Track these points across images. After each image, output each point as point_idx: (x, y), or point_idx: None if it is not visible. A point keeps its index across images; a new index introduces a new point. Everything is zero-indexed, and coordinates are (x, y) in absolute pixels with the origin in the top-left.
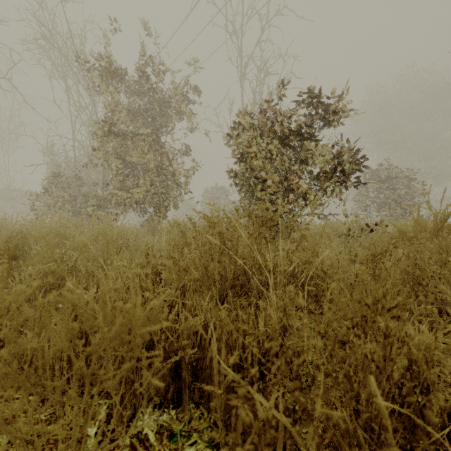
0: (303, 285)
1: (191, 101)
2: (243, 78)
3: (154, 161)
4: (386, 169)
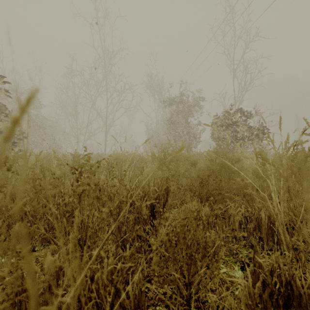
0: None
1: (202, 101)
2: (233, 77)
3: (186, 130)
4: None
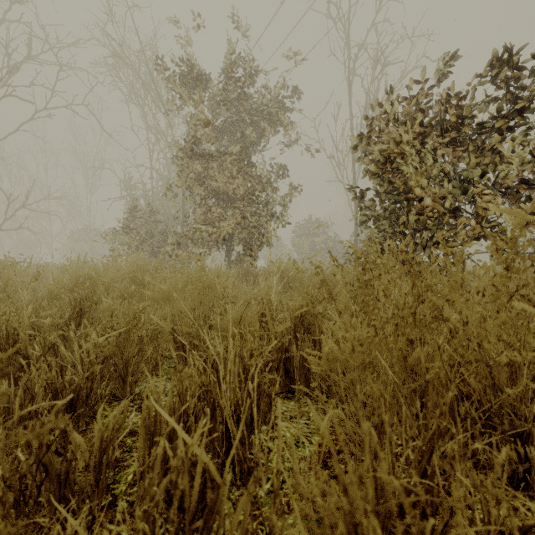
0: None
1: (287, 109)
2: (352, 75)
3: (243, 187)
4: None
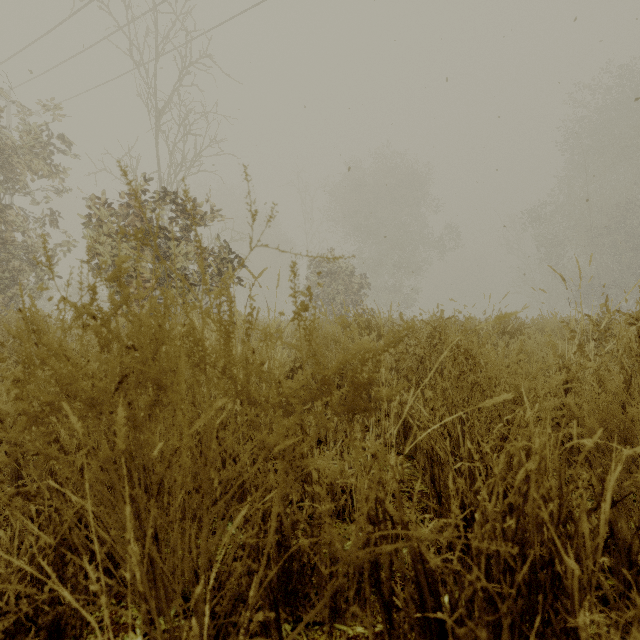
0: None
1: (63, 153)
2: (159, 129)
3: None
4: (330, 261)
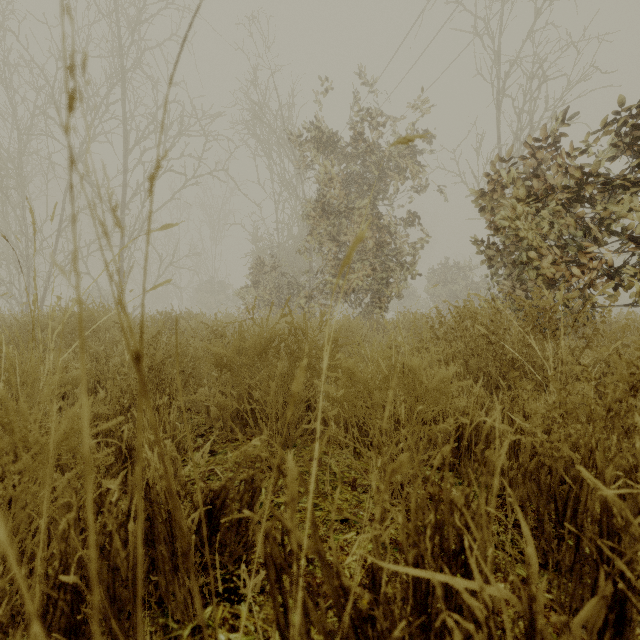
0: (601, 397)
1: (419, 152)
2: (498, 96)
3: (372, 238)
4: None
